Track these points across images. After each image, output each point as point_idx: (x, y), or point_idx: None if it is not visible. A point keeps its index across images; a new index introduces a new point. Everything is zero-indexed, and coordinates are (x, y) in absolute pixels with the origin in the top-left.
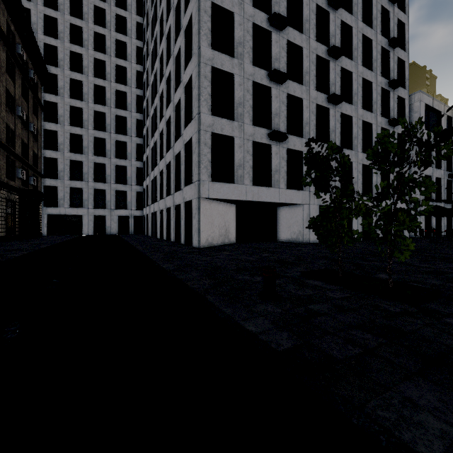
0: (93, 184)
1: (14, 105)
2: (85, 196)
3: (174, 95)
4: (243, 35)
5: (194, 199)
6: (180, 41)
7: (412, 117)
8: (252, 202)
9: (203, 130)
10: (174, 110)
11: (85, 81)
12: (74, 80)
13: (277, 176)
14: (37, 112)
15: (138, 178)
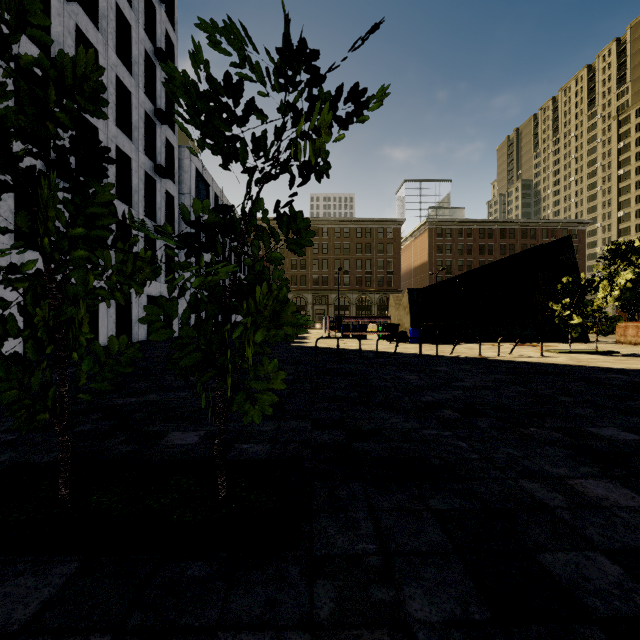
0: None
1: None
2: None
3: None
4: None
5: None
6: None
7: (182, 177)
8: None
9: None
10: None
11: None
12: None
13: None
14: None
15: None
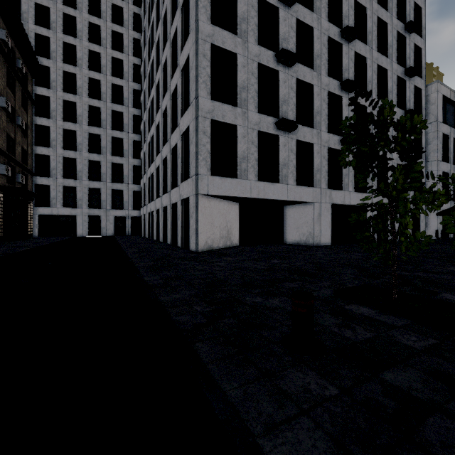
0: (87, 182)
1: None
2: (79, 195)
3: (170, 83)
4: (248, 9)
5: (191, 196)
6: (177, 20)
7: (428, 110)
8: (257, 199)
9: (201, 117)
10: (170, 99)
11: (79, 73)
12: (67, 73)
13: (285, 171)
14: (26, 105)
15: (135, 176)
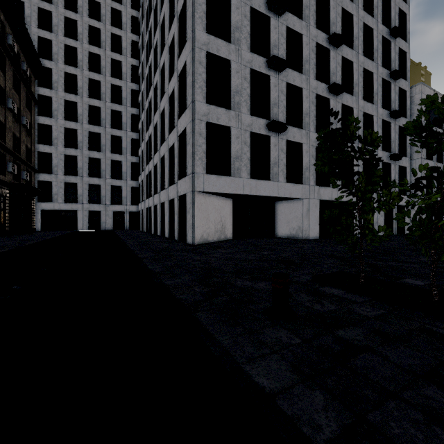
0: (87, 179)
1: (4, 97)
2: (79, 191)
3: (168, 86)
4: (241, 19)
5: (188, 192)
6: (174, 28)
7: (413, 110)
8: (249, 196)
9: (198, 119)
10: (168, 101)
11: (80, 74)
12: (69, 74)
13: (276, 169)
14: (30, 105)
15: (133, 173)
